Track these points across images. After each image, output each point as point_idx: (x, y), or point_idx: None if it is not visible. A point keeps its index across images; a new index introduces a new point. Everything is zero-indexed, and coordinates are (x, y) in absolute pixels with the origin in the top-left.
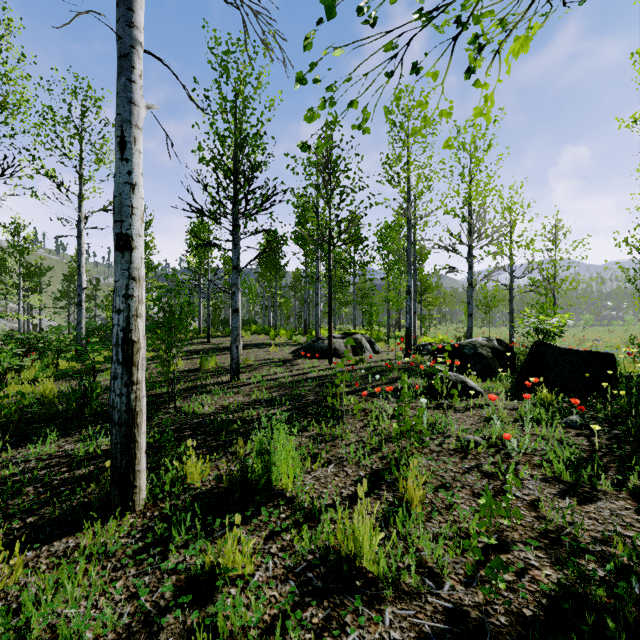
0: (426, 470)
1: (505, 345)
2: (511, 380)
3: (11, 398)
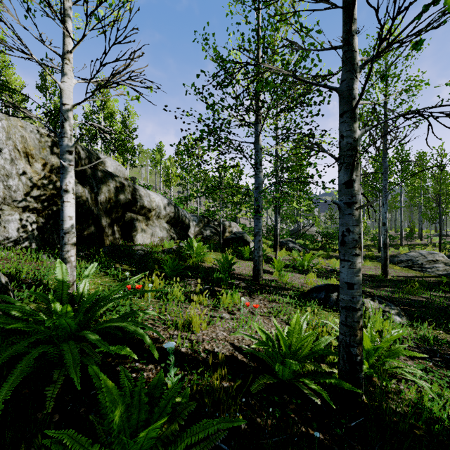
0: None
1: None
2: None
3: None
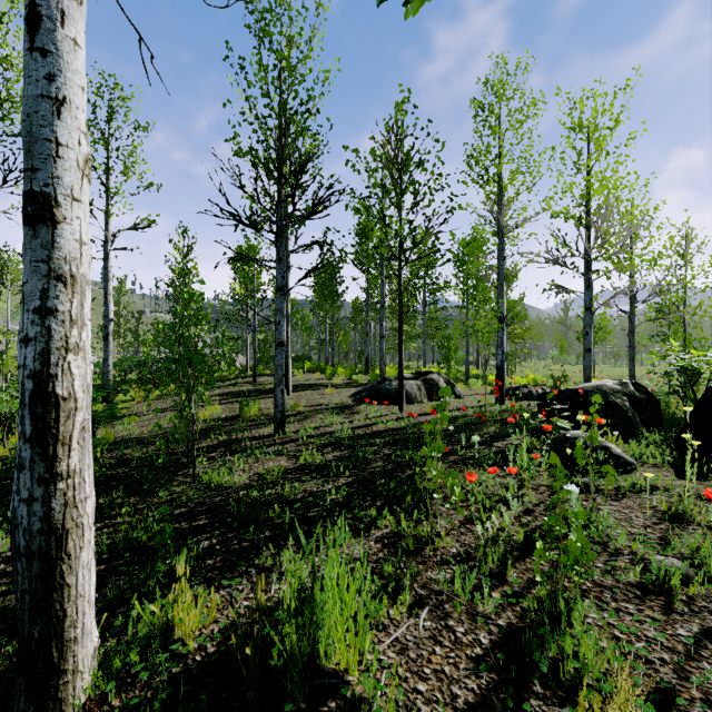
0: (607, 639)
1: (645, 391)
2: (664, 442)
3: (9, 452)
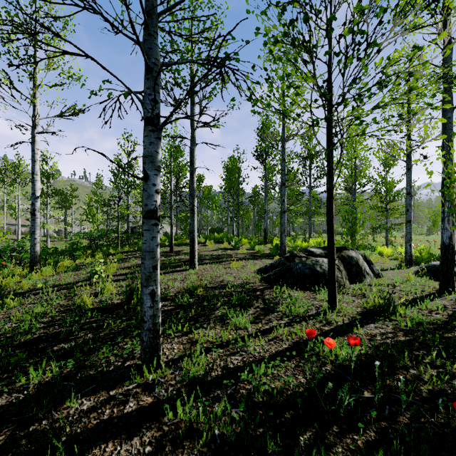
0: None
1: None
2: None
3: None
